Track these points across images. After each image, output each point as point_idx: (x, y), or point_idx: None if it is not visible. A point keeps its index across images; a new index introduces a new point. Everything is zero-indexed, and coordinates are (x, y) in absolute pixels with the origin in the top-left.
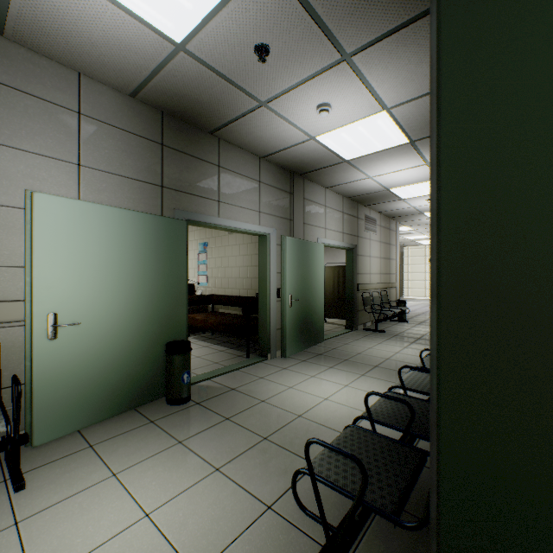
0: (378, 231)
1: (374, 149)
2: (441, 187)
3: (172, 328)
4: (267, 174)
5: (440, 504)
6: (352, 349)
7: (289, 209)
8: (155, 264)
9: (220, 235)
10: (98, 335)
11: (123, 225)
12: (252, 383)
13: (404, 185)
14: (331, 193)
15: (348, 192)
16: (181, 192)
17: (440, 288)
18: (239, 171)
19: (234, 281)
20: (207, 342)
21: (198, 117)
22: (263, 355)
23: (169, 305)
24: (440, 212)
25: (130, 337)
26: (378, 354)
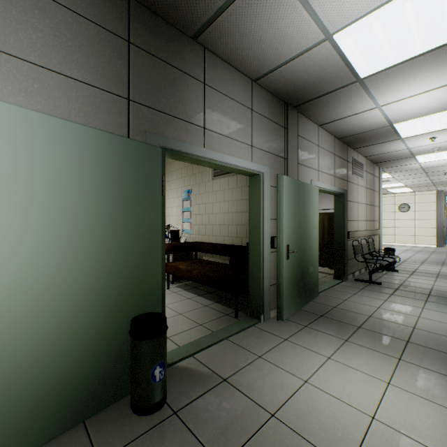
0: (364, 176)
1: (408, 53)
2: None
3: (141, 296)
4: (260, 102)
5: None
6: (358, 309)
7: (282, 146)
8: (114, 206)
9: (204, 181)
10: (12, 320)
11: (60, 144)
12: (249, 367)
13: (415, 117)
14: (323, 133)
15: (343, 130)
16: (156, 110)
17: None
18: (229, 94)
19: (218, 228)
20: (191, 292)
21: (177, 5)
22: (255, 316)
23: (137, 263)
24: None
25: (74, 315)
26: (395, 319)
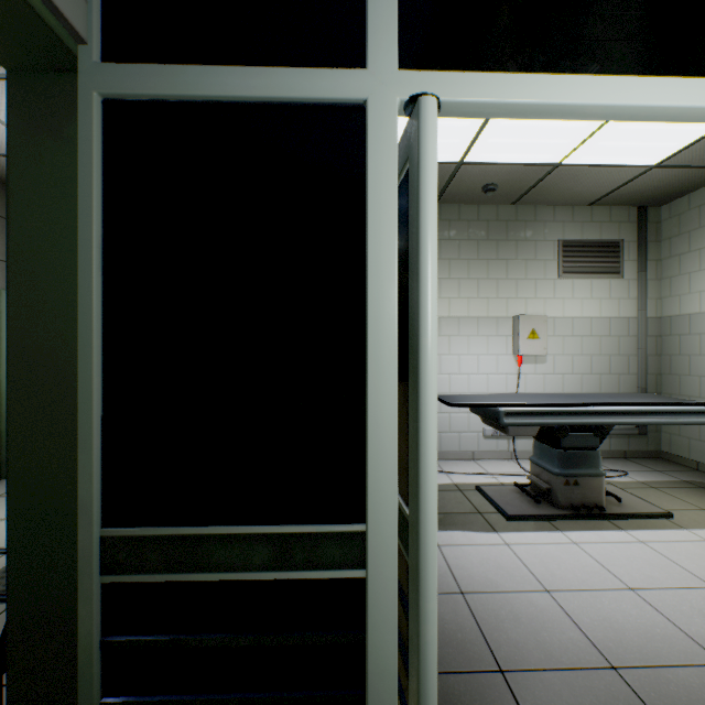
0: None
1: None
2: (10, 285)
3: None
4: None
5: (10, 530)
6: None
7: None
8: None
9: None
10: None
11: None
12: None
13: None
14: None
15: None
16: None
17: (10, 363)
18: None
19: None
20: None
21: None
22: None
23: None
24: (10, 305)
25: None
26: None
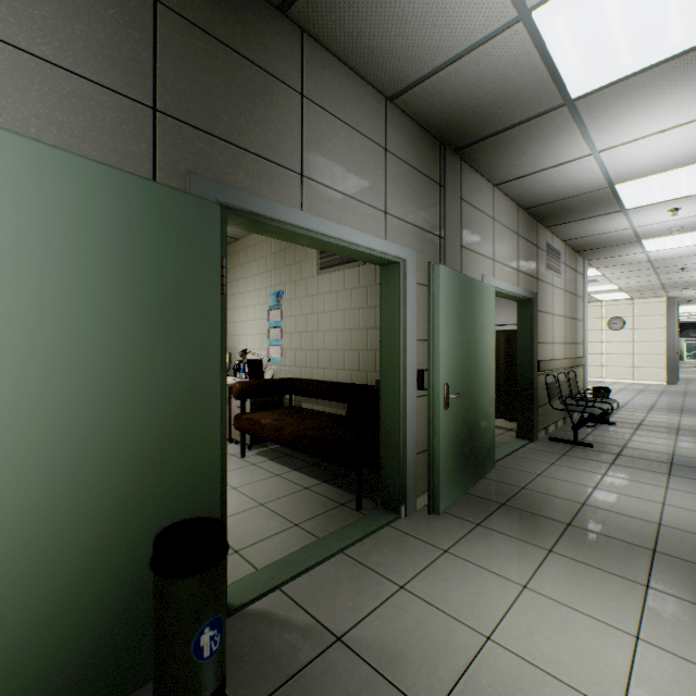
0: (561, 272)
1: (656, 51)
2: None
3: (177, 486)
4: (399, 138)
5: None
6: (562, 490)
7: (436, 215)
8: (121, 312)
9: (304, 277)
10: None
11: None
12: (384, 610)
13: (652, 172)
14: (501, 198)
15: (532, 194)
16: (209, 135)
17: None
18: (346, 117)
19: (328, 355)
20: (281, 464)
21: None
22: (391, 507)
23: (169, 424)
24: None
25: (28, 536)
26: (626, 508)
